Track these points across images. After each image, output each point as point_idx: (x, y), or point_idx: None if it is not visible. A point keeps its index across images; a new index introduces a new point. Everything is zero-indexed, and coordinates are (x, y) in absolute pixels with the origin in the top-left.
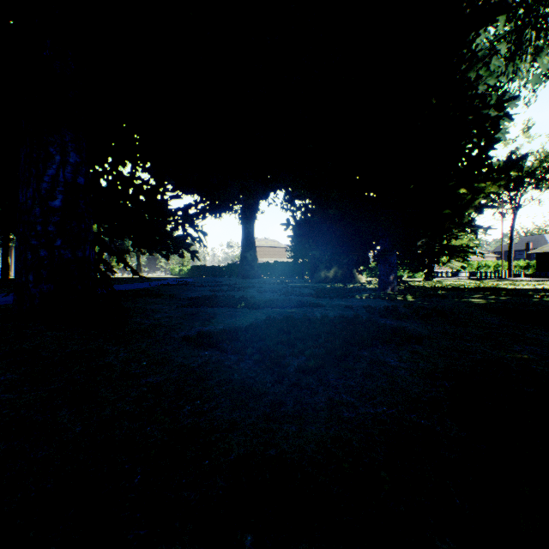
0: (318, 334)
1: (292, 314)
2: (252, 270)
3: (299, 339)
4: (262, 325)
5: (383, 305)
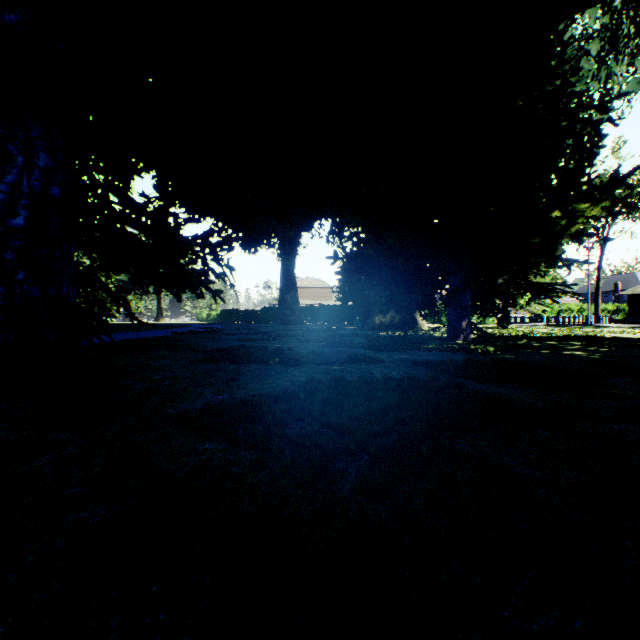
0: (384, 409)
1: (343, 373)
2: (293, 315)
3: (356, 418)
4: (299, 393)
5: (460, 360)
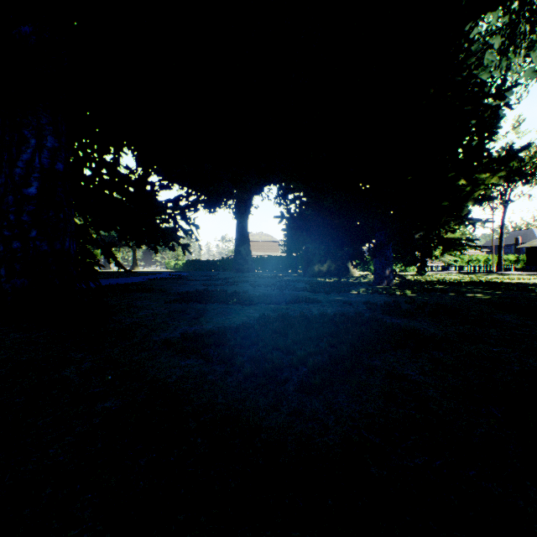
0: (319, 336)
1: (288, 311)
2: (246, 264)
3: (298, 343)
4: (254, 325)
5: (382, 301)
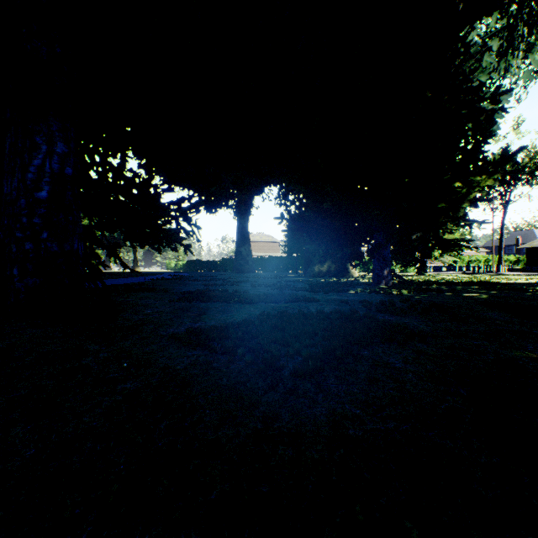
0: (315, 331)
1: (287, 309)
2: (247, 265)
3: (295, 336)
4: (255, 321)
5: (378, 300)
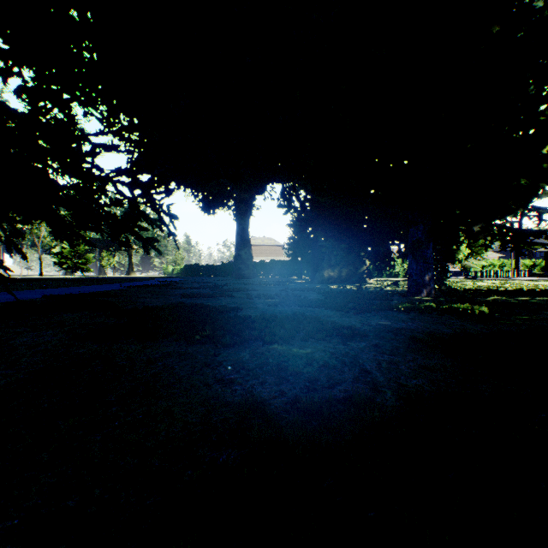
0: None
1: (313, 370)
2: (247, 269)
3: None
4: None
5: (470, 331)
